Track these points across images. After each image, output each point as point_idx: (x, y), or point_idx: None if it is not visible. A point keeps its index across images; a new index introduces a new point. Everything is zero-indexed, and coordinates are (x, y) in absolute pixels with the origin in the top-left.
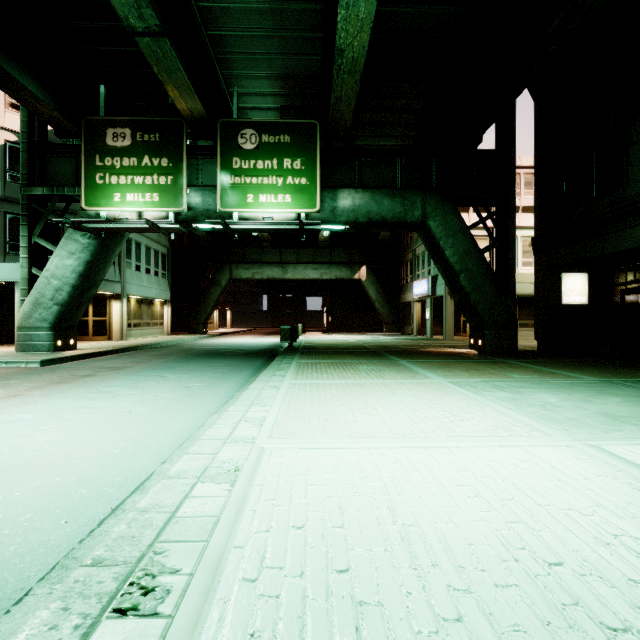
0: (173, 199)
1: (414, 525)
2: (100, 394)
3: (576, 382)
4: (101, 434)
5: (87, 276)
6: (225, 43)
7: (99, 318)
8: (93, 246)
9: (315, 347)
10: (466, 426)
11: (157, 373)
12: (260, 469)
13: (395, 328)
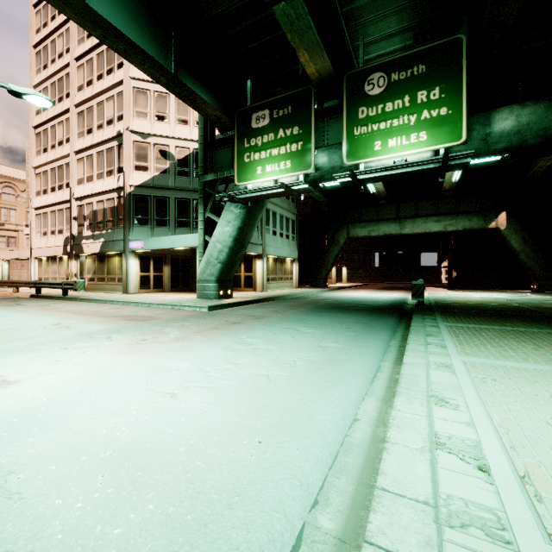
0: (302, 163)
1: None
2: (243, 346)
3: None
4: (237, 411)
5: (239, 239)
6: None
7: (248, 274)
8: (242, 214)
9: (452, 306)
10: None
11: (291, 325)
12: None
13: None
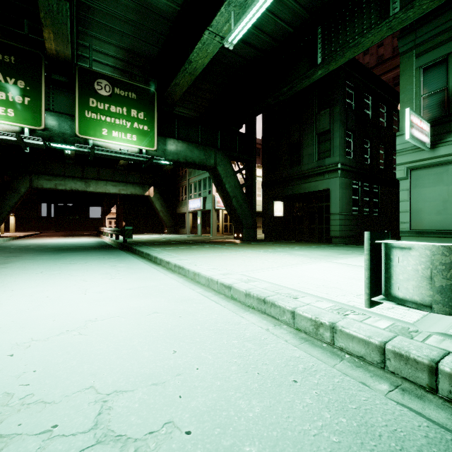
0: (31, 118)
1: (321, 278)
2: (55, 275)
3: (298, 248)
4: (134, 286)
5: None
6: (90, 11)
7: None
8: None
9: (144, 242)
10: (291, 262)
11: (58, 262)
12: (257, 278)
13: (173, 230)
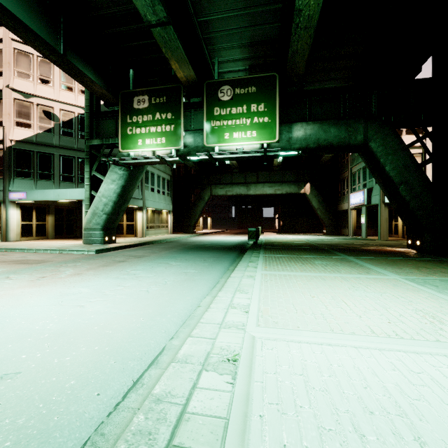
0: (174, 140)
1: None
2: (128, 275)
3: None
4: (128, 308)
5: (122, 195)
6: (209, 26)
7: (129, 223)
8: (126, 175)
9: (273, 244)
10: None
11: (165, 261)
12: (256, 361)
13: (333, 230)
